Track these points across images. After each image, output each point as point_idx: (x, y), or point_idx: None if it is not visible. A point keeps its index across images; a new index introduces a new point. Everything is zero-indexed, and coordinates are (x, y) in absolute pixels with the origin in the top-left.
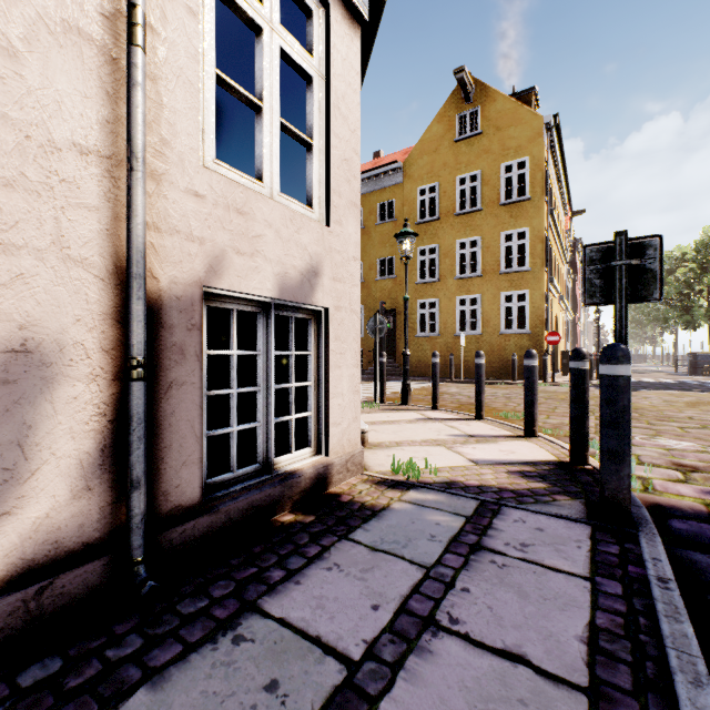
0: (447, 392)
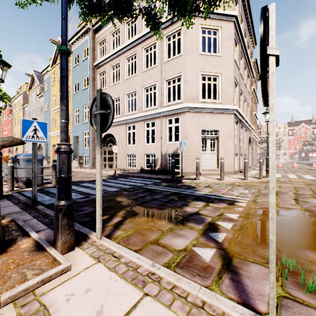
0: None
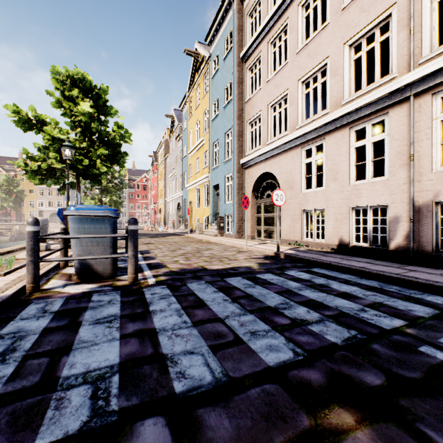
0: None
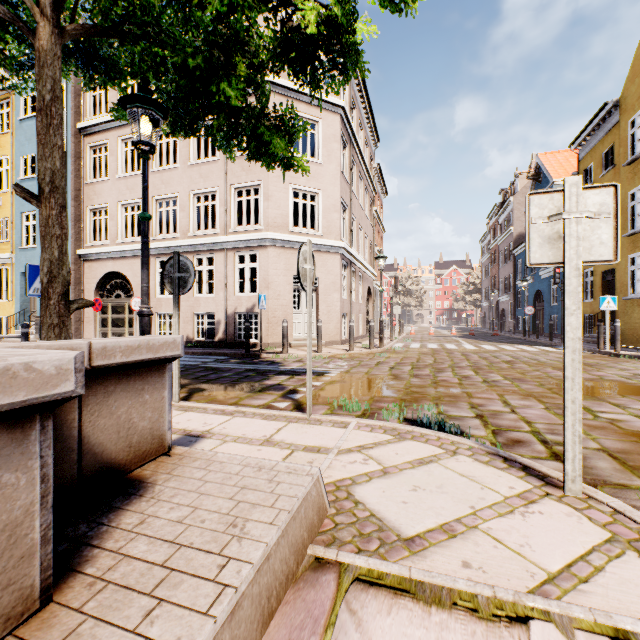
0: (492, 352)
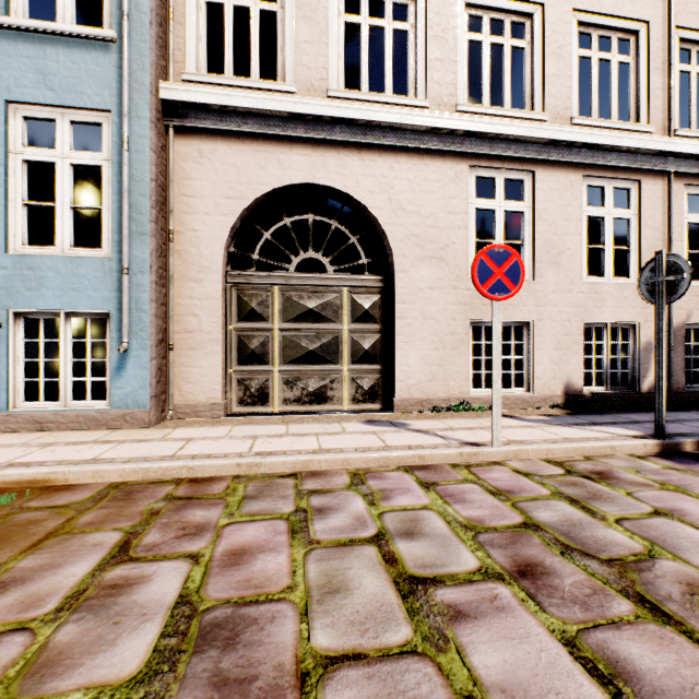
0: None
